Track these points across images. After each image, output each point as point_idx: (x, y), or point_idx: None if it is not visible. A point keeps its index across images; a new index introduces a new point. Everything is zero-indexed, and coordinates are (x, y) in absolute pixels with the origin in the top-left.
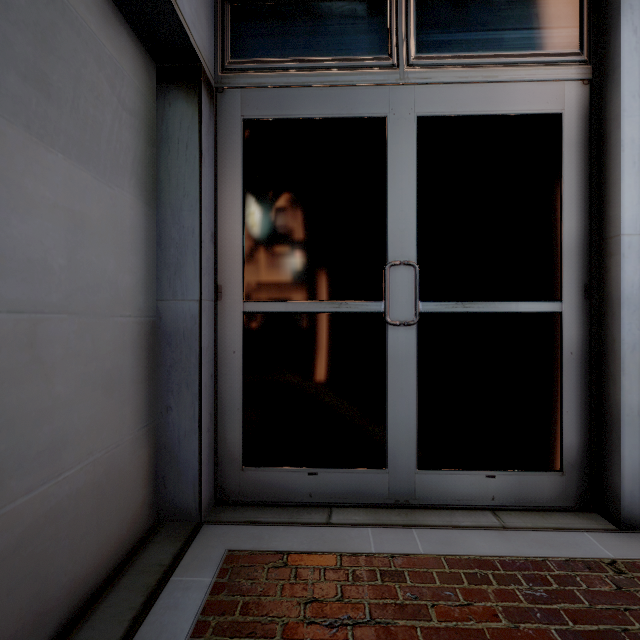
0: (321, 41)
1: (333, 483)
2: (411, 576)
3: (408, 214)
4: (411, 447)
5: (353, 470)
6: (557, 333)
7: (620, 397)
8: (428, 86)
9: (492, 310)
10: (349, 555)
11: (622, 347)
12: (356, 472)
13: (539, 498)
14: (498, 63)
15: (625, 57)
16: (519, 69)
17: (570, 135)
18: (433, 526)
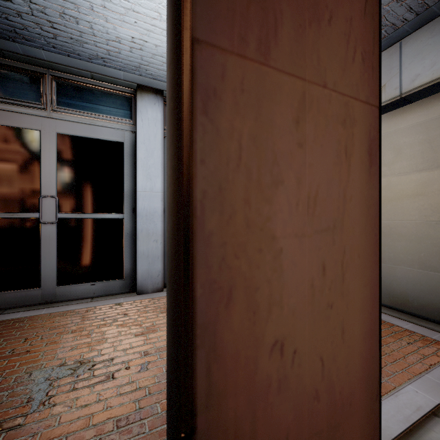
0: (2, 88)
1: (9, 298)
2: (28, 320)
3: (52, 175)
4: (54, 277)
5: (21, 290)
6: (122, 226)
7: (137, 248)
8: (63, 121)
9: (94, 217)
10: (2, 320)
11: (137, 231)
12: (23, 291)
13: (114, 290)
14: (97, 118)
15: (139, 129)
16: (106, 122)
17: (127, 151)
18: (57, 306)
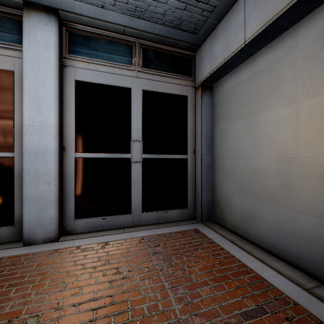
0: None
1: None
2: None
3: None
4: None
5: None
6: (11, 166)
7: (23, 192)
8: None
9: None
10: None
11: (23, 171)
12: None
13: (2, 238)
14: None
15: (25, 53)
16: None
17: (18, 81)
18: None
